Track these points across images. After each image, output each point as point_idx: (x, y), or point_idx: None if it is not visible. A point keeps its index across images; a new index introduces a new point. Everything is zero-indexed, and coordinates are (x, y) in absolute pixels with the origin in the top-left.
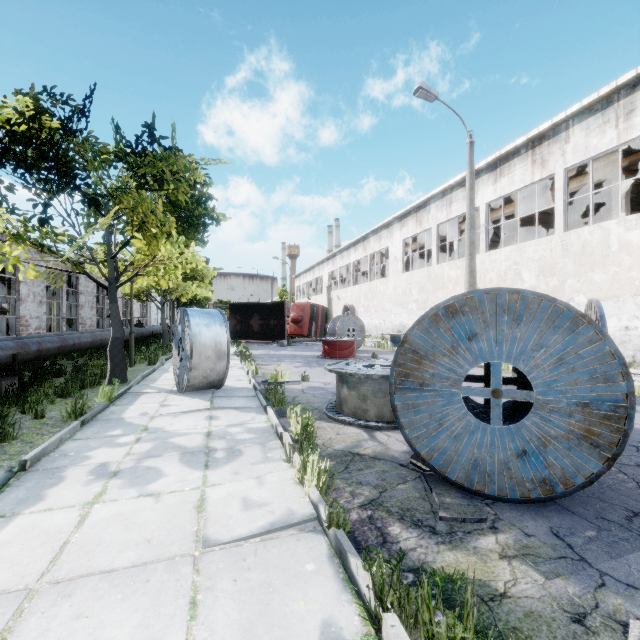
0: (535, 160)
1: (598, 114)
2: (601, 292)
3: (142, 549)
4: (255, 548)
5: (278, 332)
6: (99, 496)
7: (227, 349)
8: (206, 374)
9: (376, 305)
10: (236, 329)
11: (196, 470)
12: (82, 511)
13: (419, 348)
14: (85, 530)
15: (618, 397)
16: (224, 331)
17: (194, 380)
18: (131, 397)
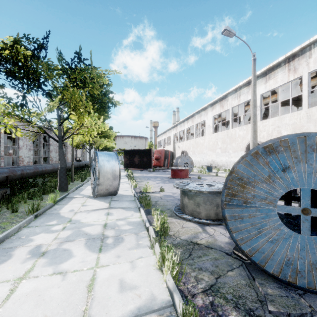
0: (290, 69)
1: None
2: None
3: None
4: None
5: (148, 164)
6: (28, 272)
7: (119, 174)
8: (107, 188)
9: (198, 150)
10: (127, 163)
11: (93, 253)
12: (12, 286)
13: (243, 176)
14: (8, 305)
15: None
16: (117, 164)
17: (101, 191)
18: (67, 200)
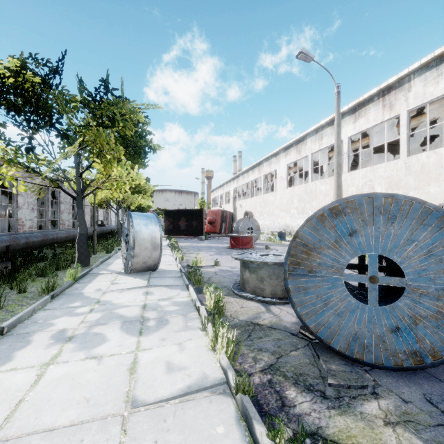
0: (385, 105)
1: (433, 69)
2: (436, 201)
3: (81, 408)
4: (174, 409)
5: (198, 230)
6: (55, 358)
7: (160, 242)
8: (145, 260)
9: (268, 211)
10: (169, 228)
11: (132, 336)
12: (39, 371)
13: (308, 242)
14: (38, 389)
15: None
16: (158, 229)
17: (136, 265)
18: (91, 277)
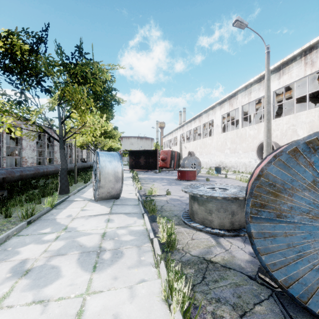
0: (307, 62)
1: None
2: None
3: None
4: None
5: (154, 165)
6: (2, 299)
7: (121, 176)
8: (109, 191)
9: (206, 151)
10: (132, 164)
11: (85, 272)
12: None
13: (276, 181)
14: None
15: None
16: (120, 165)
17: (102, 194)
18: (67, 203)
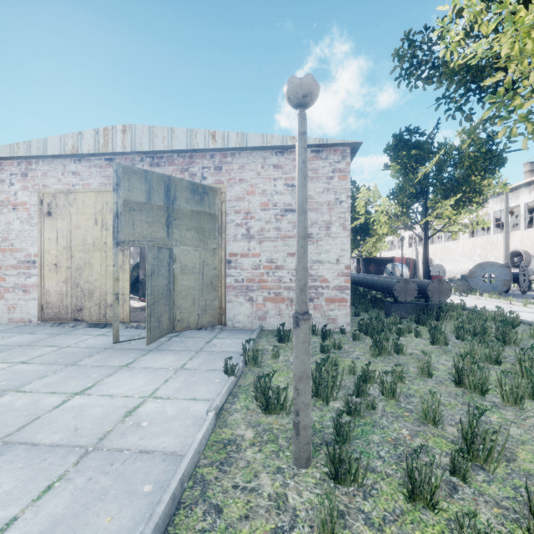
0: None
1: None
2: None
3: None
4: None
5: None
6: None
7: (408, 275)
8: None
9: (449, 257)
10: (360, 272)
11: None
12: None
13: (473, 271)
14: None
15: (509, 278)
16: (407, 270)
17: None
18: None
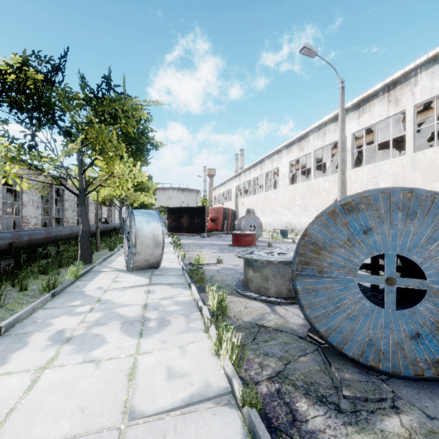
0: (390, 100)
1: None
2: None
3: (75, 419)
4: (175, 422)
5: (200, 227)
6: (51, 361)
7: (162, 240)
8: (147, 258)
9: (270, 208)
10: (171, 225)
11: (132, 338)
12: (34, 376)
13: (318, 240)
14: (31, 396)
15: None
16: (160, 226)
17: (138, 262)
18: (93, 274)
